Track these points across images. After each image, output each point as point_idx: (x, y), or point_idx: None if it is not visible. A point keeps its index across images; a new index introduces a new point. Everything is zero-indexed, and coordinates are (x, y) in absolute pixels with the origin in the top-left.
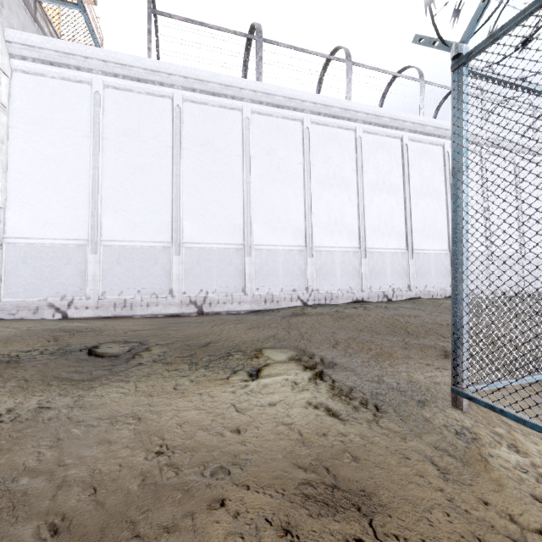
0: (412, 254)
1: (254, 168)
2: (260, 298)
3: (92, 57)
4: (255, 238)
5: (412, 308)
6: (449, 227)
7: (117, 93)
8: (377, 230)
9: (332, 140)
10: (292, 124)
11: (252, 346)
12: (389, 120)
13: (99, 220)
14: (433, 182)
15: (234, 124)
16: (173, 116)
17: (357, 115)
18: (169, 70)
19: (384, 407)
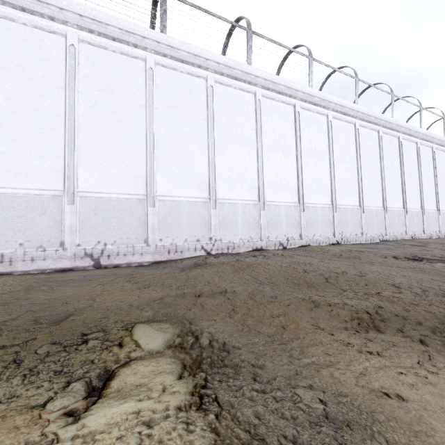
0: (303, 207)
1: (158, 120)
2: (163, 249)
3: None
4: (158, 189)
5: (304, 255)
6: (332, 185)
7: None
8: (274, 185)
9: (234, 100)
10: (197, 80)
11: (125, 319)
12: (284, 88)
13: None
14: (319, 146)
15: (136, 73)
16: (66, 55)
17: (257, 80)
18: (61, 4)
19: None
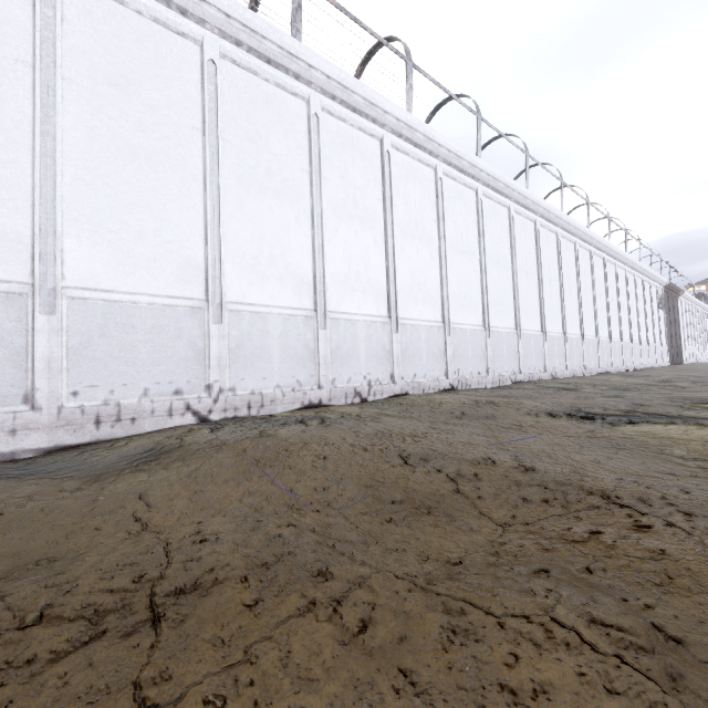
0: (396, 325)
1: (70, 106)
2: (82, 415)
3: None
4: (70, 271)
5: (400, 416)
6: (443, 288)
7: None
8: (344, 282)
9: (265, 104)
10: (178, 41)
11: None
12: (364, 102)
13: None
14: (423, 219)
15: None
16: None
17: (312, 73)
18: None
19: None
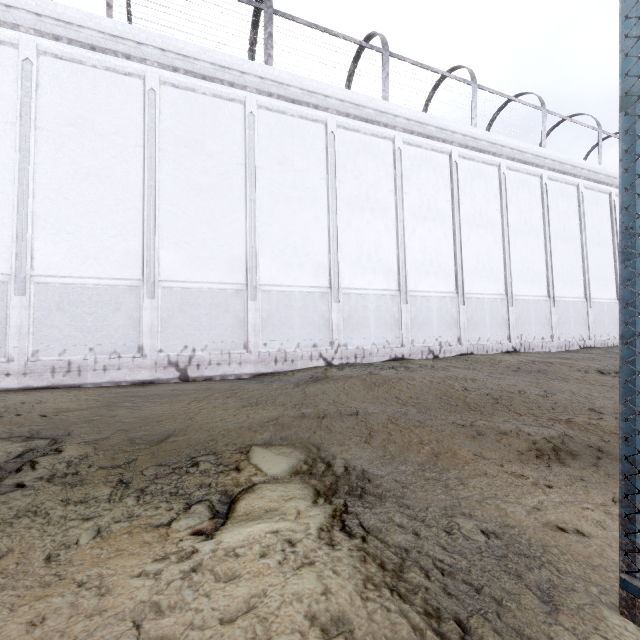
0: (462, 299)
1: (261, 182)
2: (269, 357)
3: (18, 6)
4: (262, 276)
5: (465, 368)
6: (506, 266)
7: (59, 64)
8: (420, 268)
9: (364, 150)
10: (312, 126)
11: (237, 442)
12: (436, 130)
13: (29, 246)
14: (487, 210)
15: (233, 121)
16: (145, 103)
17: (396, 120)
18: (139, 38)
19: (475, 624)
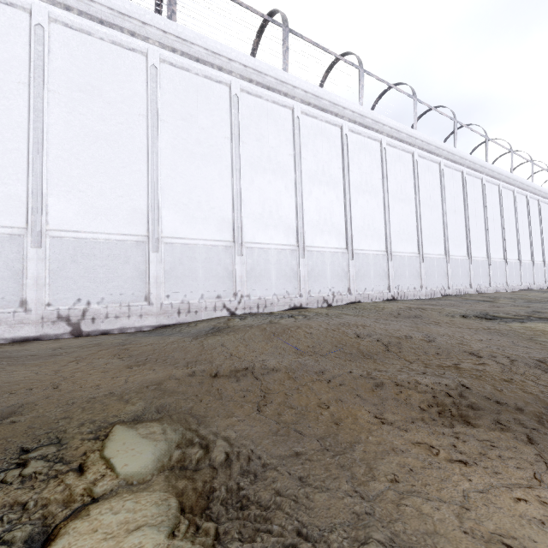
0: (351, 254)
1: (164, 136)
2: (171, 308)
3: None
4: (165, 228)
5: (355, 315)
6: (386, 227)
7: None
8: (316, 226)
9: (266, 115)
10: (217, 87)
11: (98, 420)
12: (329, 104)
13: None
14: (371, 178)
15: (134, 71)
16: (31, 39)
17: (295, 91)
18: None
19: None
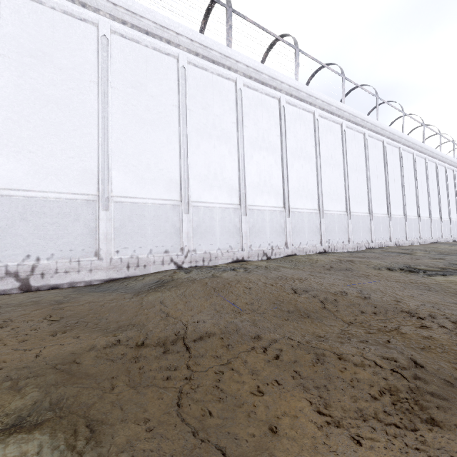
0: (288, 212)
1: (114, 101)
2: (121, 263)
3: None
4: (115, 188)
5: (291, 268)
6: (319, 188)
7: None
8: (257, 187)
9: (211, 86)
10: (165, 58)
11: None
12: (269, 78)
13: None
14: (305, 145)
15: (85, 40)
16: None
17: (238, 65)
18: None
19: None
